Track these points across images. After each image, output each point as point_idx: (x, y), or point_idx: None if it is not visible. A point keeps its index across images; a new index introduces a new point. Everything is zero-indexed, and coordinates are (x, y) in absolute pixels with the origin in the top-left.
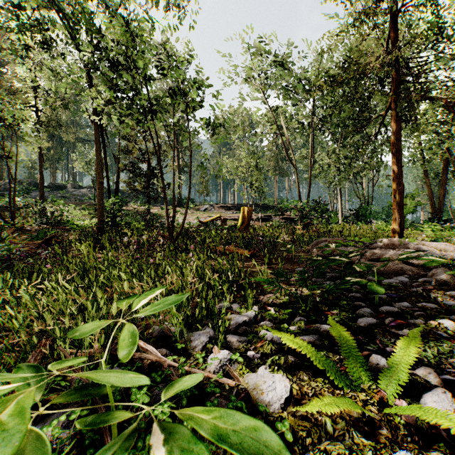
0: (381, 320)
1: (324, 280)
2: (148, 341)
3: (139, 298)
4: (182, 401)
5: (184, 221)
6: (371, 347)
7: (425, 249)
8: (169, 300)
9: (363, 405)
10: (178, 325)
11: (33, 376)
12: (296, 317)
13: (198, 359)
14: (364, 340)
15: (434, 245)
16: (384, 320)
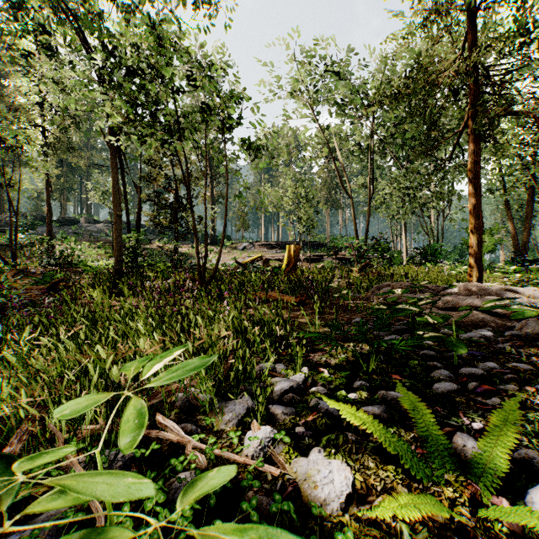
0: (462, 385)
1: (388, 334)
2: (169, 413)
3: (154, 362)
4: (209, 499)
5: (218, 262)
6: (453, 421)
7: (510, 295)
8: (193, 364)
9: (451, 505)
10: (207, 393)
11: (5, 471)
12: (356, 381)
13: (232, 439)
14: (443, 412)
15: (521, 291)
16: (467, 386)
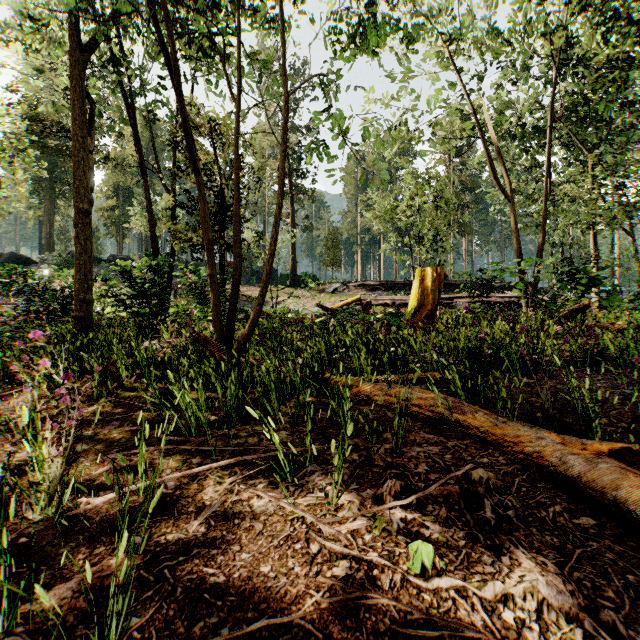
0: None
1: None
2: None
3: None
4: None
5: (261, 297)
6: None
7: None
8: None
9: None
10: None
11: None
12: None
13: None
14: None
15: None
16: None
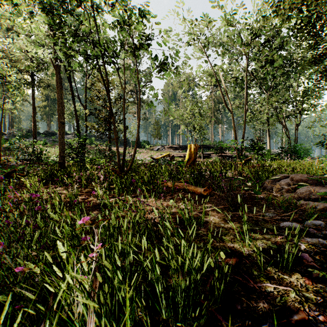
0: None
1: None
2: None
3: None
4: None
5: (134, 156)
6: None
7: None
8: None
9: None
10: None
11: None
12: None
13: None
14: None
15: None
16: None
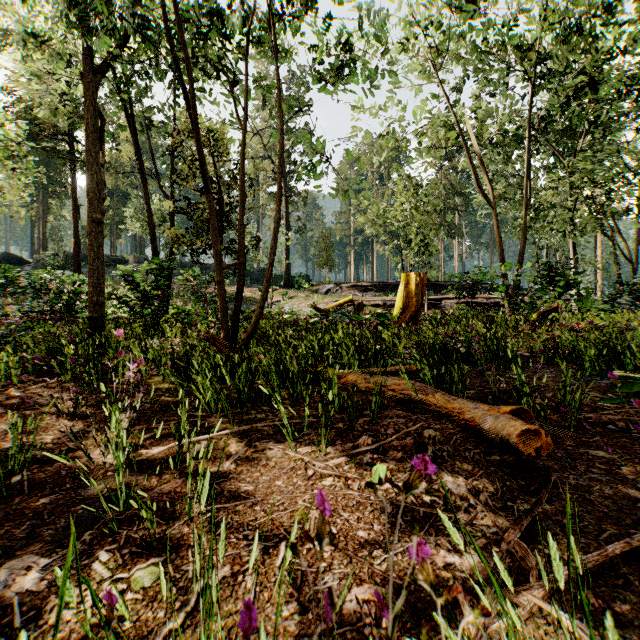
0: None
1: None
2: None
3: None
4: None
5: (262, 301)
6: None
7: None
8: None
9: None
10: None
11: None
12: None
13: None
14: None
15: None
16: None
